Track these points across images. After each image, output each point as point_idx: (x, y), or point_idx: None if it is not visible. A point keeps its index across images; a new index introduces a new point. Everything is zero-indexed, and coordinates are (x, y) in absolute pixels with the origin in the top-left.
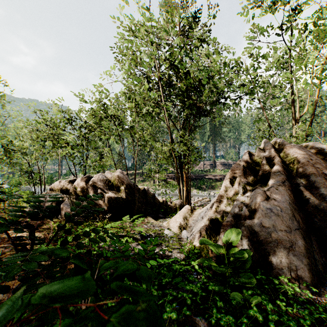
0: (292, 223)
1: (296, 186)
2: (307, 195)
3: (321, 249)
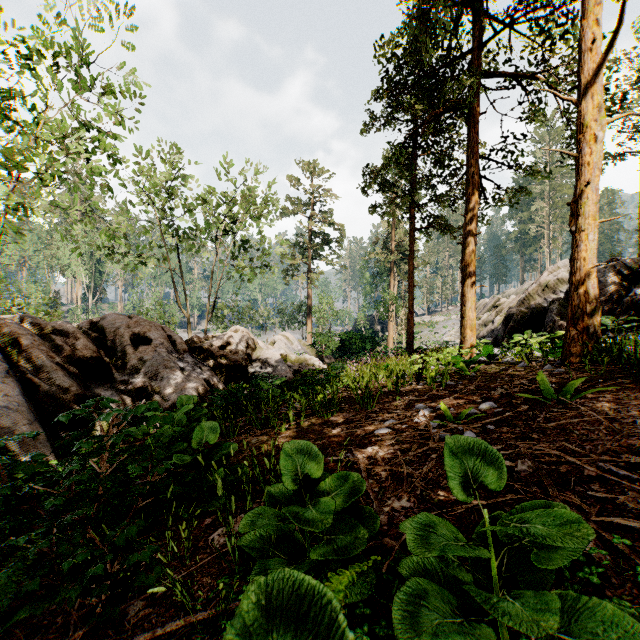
0: (31, 415)
1: (23, 375)
2: (38, 383)
3: (52, 436)
